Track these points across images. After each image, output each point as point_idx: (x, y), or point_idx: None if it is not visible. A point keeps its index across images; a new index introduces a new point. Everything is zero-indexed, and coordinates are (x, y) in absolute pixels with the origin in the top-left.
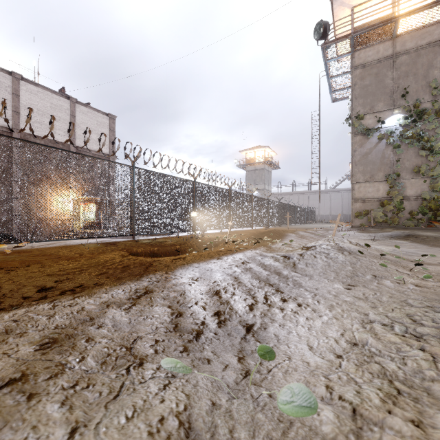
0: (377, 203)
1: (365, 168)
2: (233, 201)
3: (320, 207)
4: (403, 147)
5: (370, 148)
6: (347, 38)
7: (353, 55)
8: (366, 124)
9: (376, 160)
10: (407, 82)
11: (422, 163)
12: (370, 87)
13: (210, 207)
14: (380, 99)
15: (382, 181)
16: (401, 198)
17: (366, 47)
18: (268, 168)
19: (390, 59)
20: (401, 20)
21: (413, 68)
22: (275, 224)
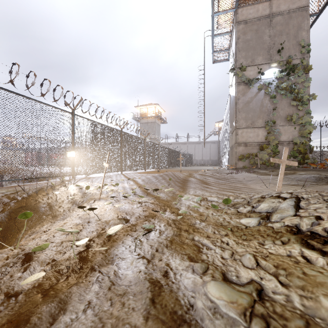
0: (257, 147)
1: (247, 115)
2: (125, 142)
3: (195, 154)
4: (278, 97)
5: (251, 97)
6: None
7: (236, 11)
8: (248, 75)
9: (256, 108)
10: (281, 40)
11: (293, 113)
12: (251, 42)
13: (97, 147)
14: (259, 53)
15: (261, 127)
16: (277, 142)
17: (247, 5)
18: (158, 122)
19: (268, 18)
20: None
21: (286, 28)
22: (165, 167)
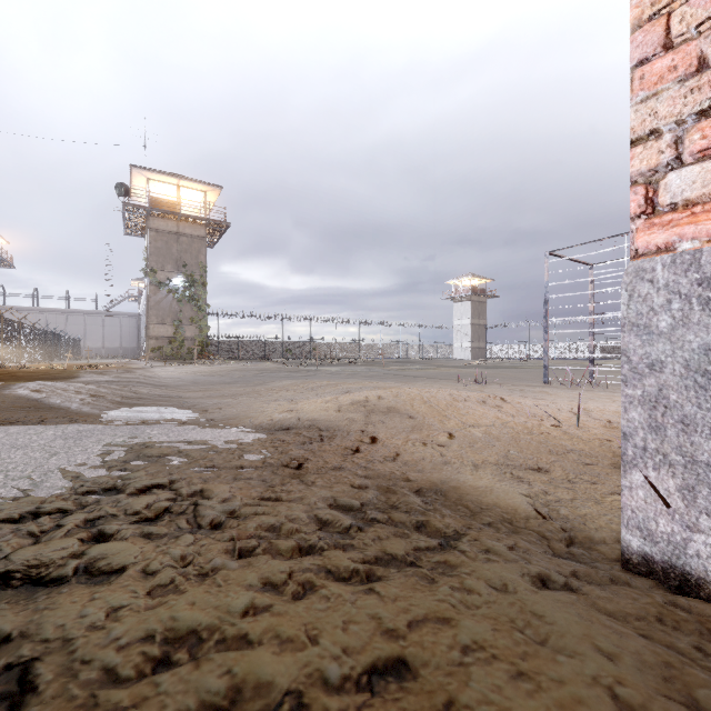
0: (167, 341)
1: (158, 312)
2: (5, 330)
3: (88, 335)
4: (184, 302)
5: (163, 298)
6: (145, 209)
7: (149, 218)
8: (159, 278)
9: (166, 308)
10: (187, 256)
11: (195, 316)
12: (163, 250)
13: None
14: (169, 262)
15: (171, 324)
16: (183, 338)
17: (159, 217)
18: None
19: (176, 235)
20: (184, 200)
21: (190, 248)
22: (40, 360)
